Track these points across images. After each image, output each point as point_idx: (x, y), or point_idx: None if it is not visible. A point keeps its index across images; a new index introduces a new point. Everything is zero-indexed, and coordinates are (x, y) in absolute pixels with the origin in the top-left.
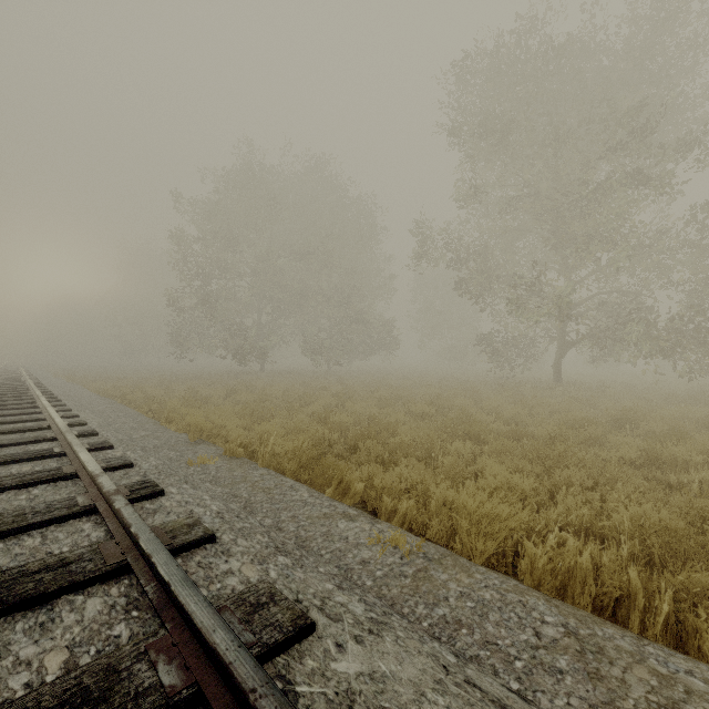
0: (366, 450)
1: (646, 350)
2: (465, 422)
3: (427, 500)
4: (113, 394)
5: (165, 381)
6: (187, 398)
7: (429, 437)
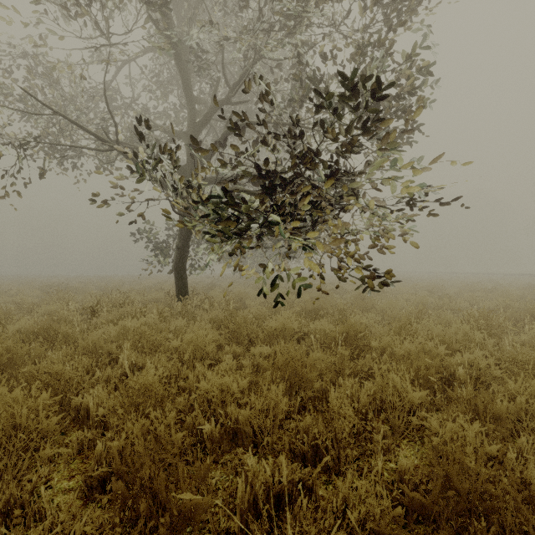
0: None
1: None
2: None
3: None
4: None
5: None
6: None
7: None
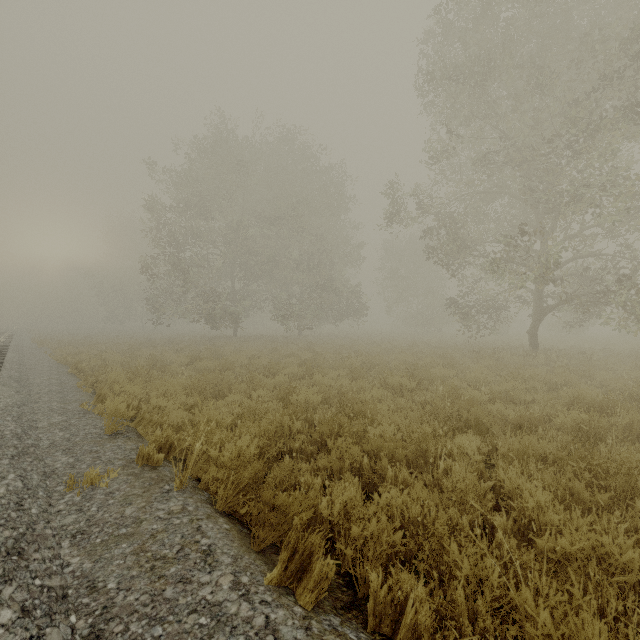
0: (337, 451)
1: (638, 315)
2: (458, 403)
3: (439, 562)
4: (72, 362)
5: (134, 347)
6: (140, 367)
7: (420, 429)
